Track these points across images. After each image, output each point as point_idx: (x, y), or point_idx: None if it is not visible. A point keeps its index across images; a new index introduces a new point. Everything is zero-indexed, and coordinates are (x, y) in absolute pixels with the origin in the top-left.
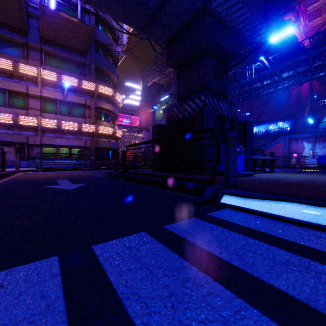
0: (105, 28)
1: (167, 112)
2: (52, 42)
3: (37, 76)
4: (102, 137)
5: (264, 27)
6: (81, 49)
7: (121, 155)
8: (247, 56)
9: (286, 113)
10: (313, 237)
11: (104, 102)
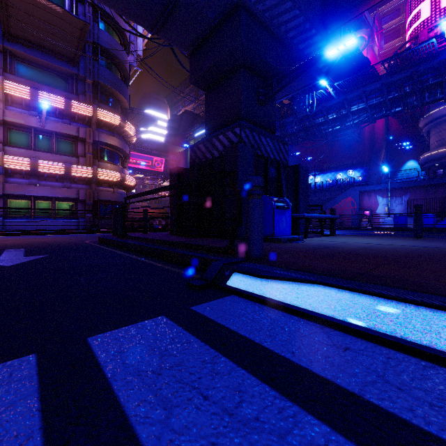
0: (108, 26)
1: (192, 151)
2: (22, 40)
3: None
4: (103, 185)
5: (323, 39)
6: (70, 54)
7: (118, 211)
8: (298, 75)
9: (357, 159)
10: (334, 350)
11: (107, 134)
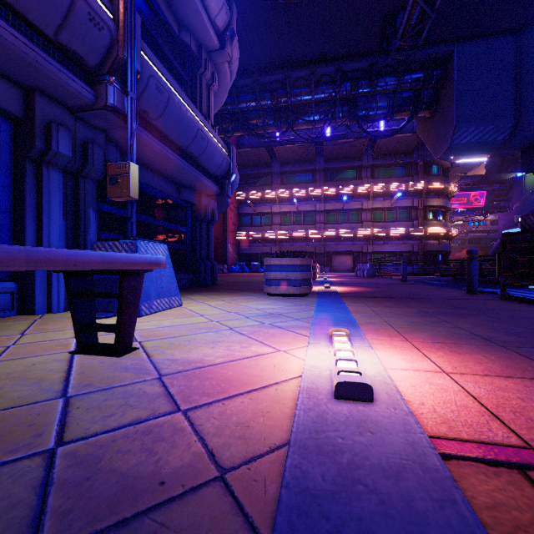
0: None
1: (522, 219)
2: (381, 156)
3: (370, 191)
4: (430, 239)
5: None
6: (408, 151)
7: None
8: None
9: None
10: None
11: (433, 198)
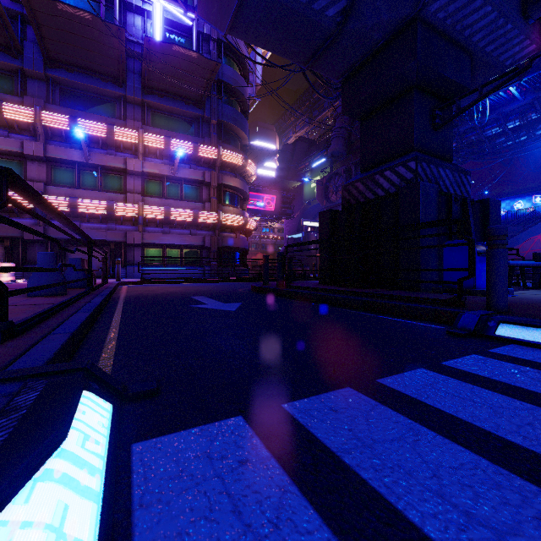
0: (230, 60)
1: (345, 190)
2: (157, 91)
3: (138, 143)
4: (226, 230)
5: (522, 33)
6: (197, 96)
7: (278, 259)
8: (495, 89)
9: None
10: None
11: (229, 175)
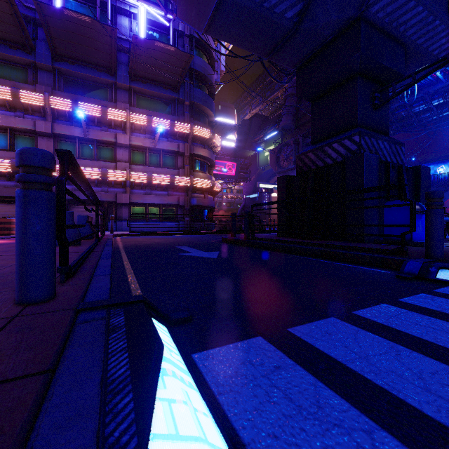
0: (200, 51)
1: (298, 159)
2: (141, 78)
3: (126, 121)
4: (197, 192)
5: (447, 28)
6: (173, 82)
7: (245, 216)
8: (426, 75)
9: None
10: None
11: (199, 147)
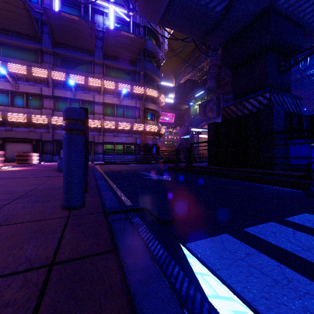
0: (150, 37)
1: (223, 110)
2: (111, 57)
3: (101, 86)
4: (148, 134)
5: None
6: (133, 59)
7: (186, 151)
8: None
9: None
10: None
11: (150, 103)
